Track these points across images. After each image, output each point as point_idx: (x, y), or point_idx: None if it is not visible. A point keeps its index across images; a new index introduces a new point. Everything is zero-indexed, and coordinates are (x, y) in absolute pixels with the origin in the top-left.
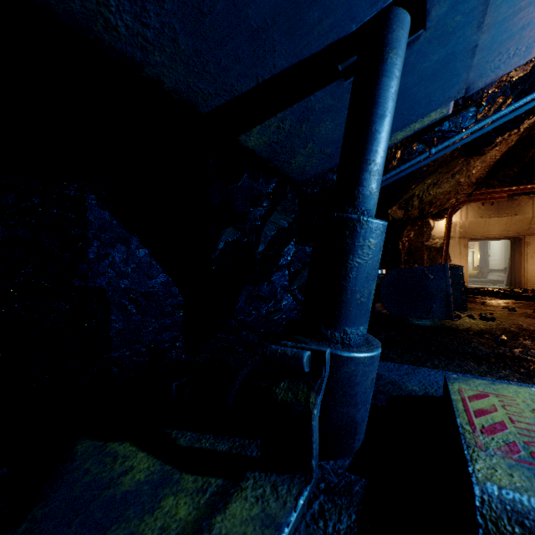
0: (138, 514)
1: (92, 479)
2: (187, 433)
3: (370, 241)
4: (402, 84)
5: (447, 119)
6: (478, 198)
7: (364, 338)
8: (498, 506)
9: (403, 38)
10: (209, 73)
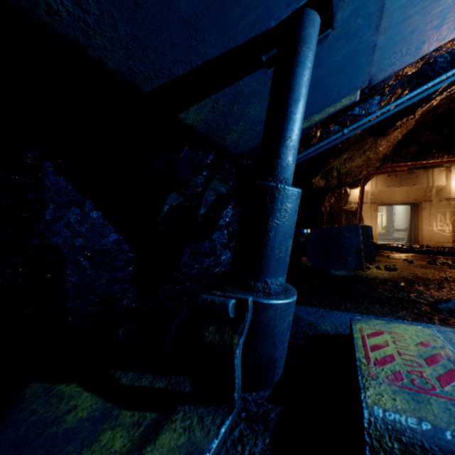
0: (77, 448)
1: (37, 418)
2: (129, 373)
3: (287, 205)
4: (316, 74)
5: (357, 105)
6: (385, 171)
7: (282, 288)
8: (382, 426)
9: (314, 35)
10: (148, 57)
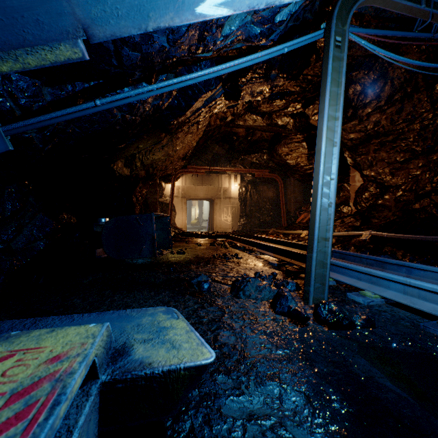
0: None
1: None
2: None
3: None
4: None
5: (127, 86)
6: (190, 171)
7: None
8: None
9: None
10: None
